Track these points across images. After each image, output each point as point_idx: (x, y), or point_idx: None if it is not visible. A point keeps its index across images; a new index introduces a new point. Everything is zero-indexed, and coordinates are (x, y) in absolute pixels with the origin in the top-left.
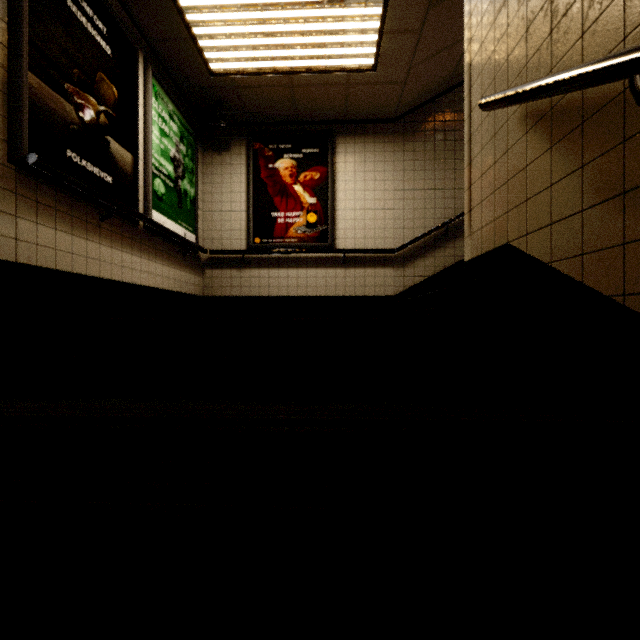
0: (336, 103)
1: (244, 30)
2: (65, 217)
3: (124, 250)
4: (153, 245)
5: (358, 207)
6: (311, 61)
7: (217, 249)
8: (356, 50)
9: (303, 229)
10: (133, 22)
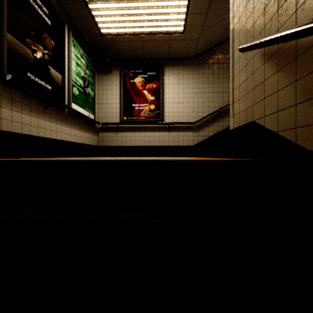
0: (164, 49)
1: (118, 12)
2: (26, 107)
3: (57, 123)
4: (72, 120)
5: (175, 101)
6: (152, 28)
7: (105, 122)
8: (174, 23)
9: (148, 112)
10: (62, 8)
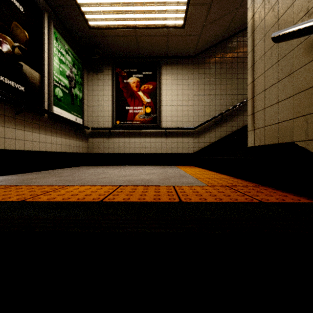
0: (161, 46)
1: (107, 1)
2: None
3: (34, 131)
4: (55, 127)
5: (173, 104)
6: (147, 21)
7: (95, 127)
8: (173, 15)
9: (143, 116)
10: None
